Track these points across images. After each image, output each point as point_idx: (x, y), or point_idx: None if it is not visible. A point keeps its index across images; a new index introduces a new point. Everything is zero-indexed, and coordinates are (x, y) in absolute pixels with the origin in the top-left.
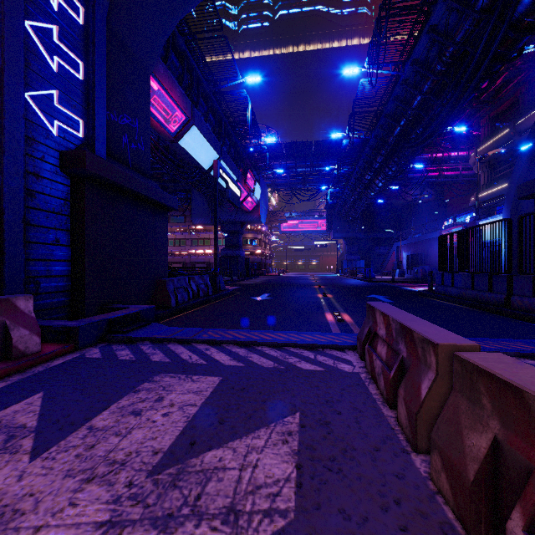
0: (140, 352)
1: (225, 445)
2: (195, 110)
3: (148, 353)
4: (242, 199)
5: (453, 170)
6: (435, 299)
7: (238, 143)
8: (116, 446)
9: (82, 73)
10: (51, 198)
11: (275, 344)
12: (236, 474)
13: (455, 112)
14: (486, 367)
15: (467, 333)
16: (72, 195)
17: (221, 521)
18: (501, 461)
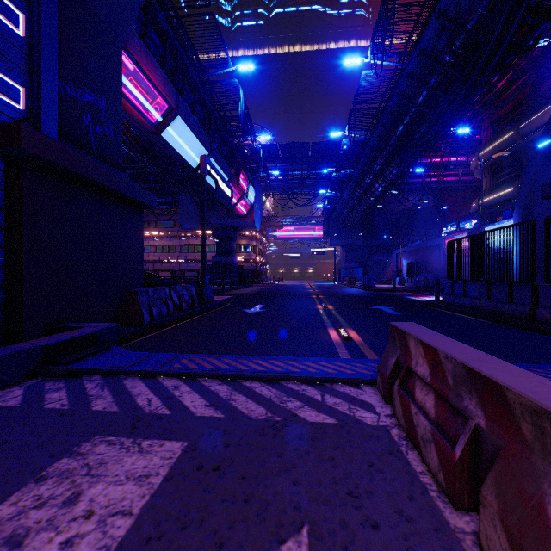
0: (80, 394)
1: None
2: (179, 99)
3: (91, 395)
4: (235, 202)
5: (453, 175)
6: (446, 311)
7: (230, 140)
8: None
9: (23, 29)
10: None
11: (268, 378)
12: None
13: (464, 107)
14: None
15: (502, 356)
16: (6, 182)
17: None
18: None
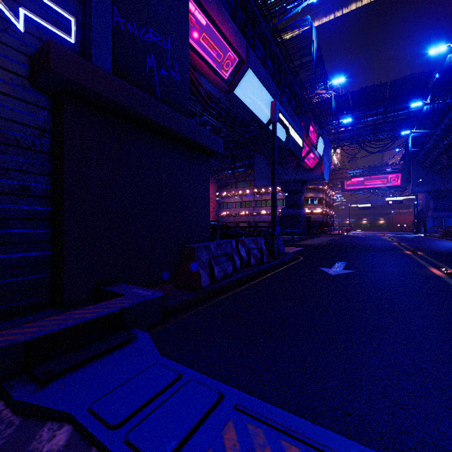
0: None
1: None
2: (250, 51)
3: None
4: (304, 155)
5: None
6: None
7: (299, 93)
8: None
9: None
10: (12, 124)
11: None
12: None
13: None
14: None
15: None
16: (53, 122)
17: None
18: None
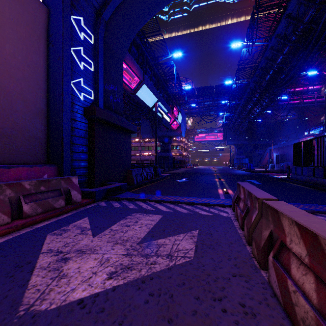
0: (123, 204)
1: (166, 238)
2: (144, 76)
3: (127, 204)
4: (171, 123)
5: (310, 98)
6: (290, 183)
7: (168, 90)
8: (123, 235)
9: (92, 68)
10: (80, 130)
11: (188, 203)
12: (170, 246)
13: (304, 65)
14: (270, 204)
15: (301, 202)
16: (88, 128)
17: (166, 257)
18: (272, 239)
